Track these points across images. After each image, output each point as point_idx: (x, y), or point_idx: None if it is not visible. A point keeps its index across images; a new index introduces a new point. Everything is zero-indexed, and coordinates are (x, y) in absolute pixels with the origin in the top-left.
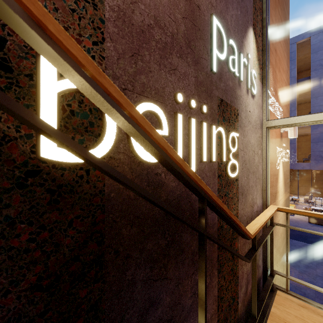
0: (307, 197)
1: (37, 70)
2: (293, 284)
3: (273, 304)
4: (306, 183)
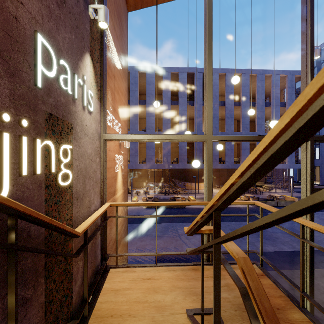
0: (145, 189)
1: None
2: (132, 258)
3: (106, 281)
4: (145, 179)
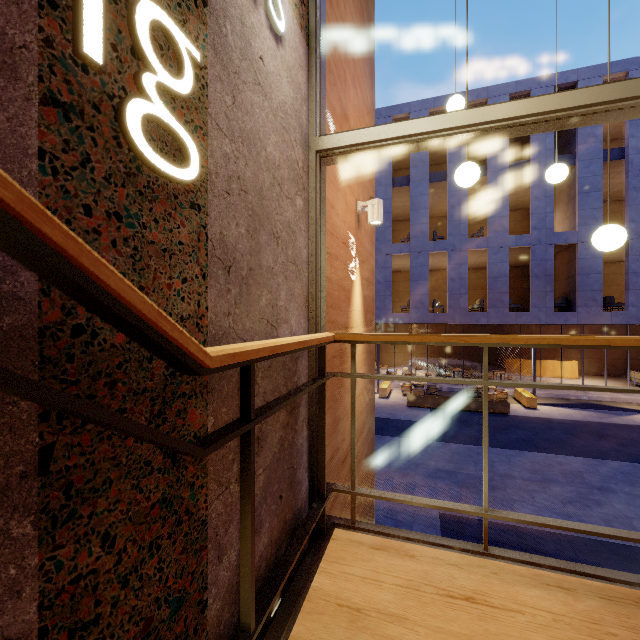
0: (406, 368)
1: None
2: (384, 510)
3: (321, 565)
4: (405, 348)
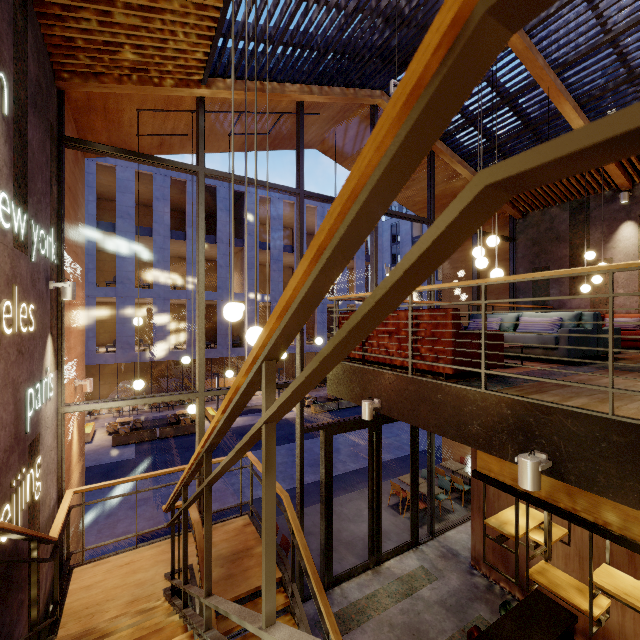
0: None
1: None
2: (91, 551)
3: (71, 583)
4: (112, 379)
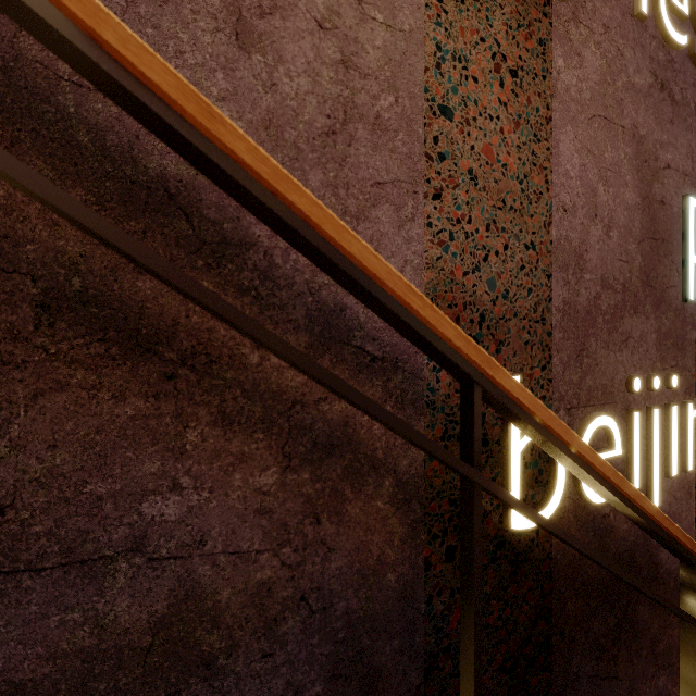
0: None
1: (508, 437)
2: None
3: None
4: None
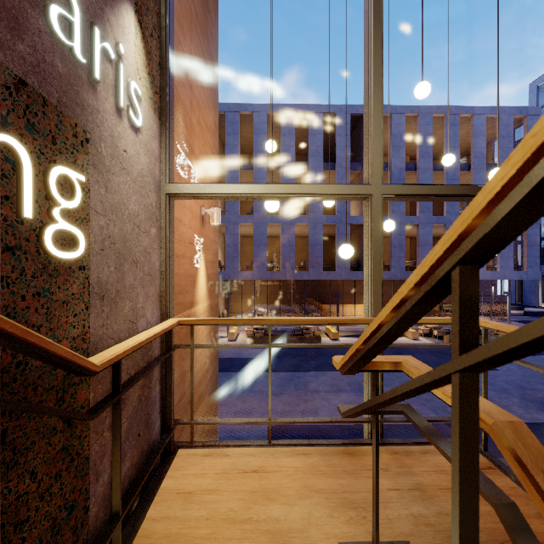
0: (250, 315)
1: None
2: (228, 431)
3: (168, 473)
4: (251, 298)
